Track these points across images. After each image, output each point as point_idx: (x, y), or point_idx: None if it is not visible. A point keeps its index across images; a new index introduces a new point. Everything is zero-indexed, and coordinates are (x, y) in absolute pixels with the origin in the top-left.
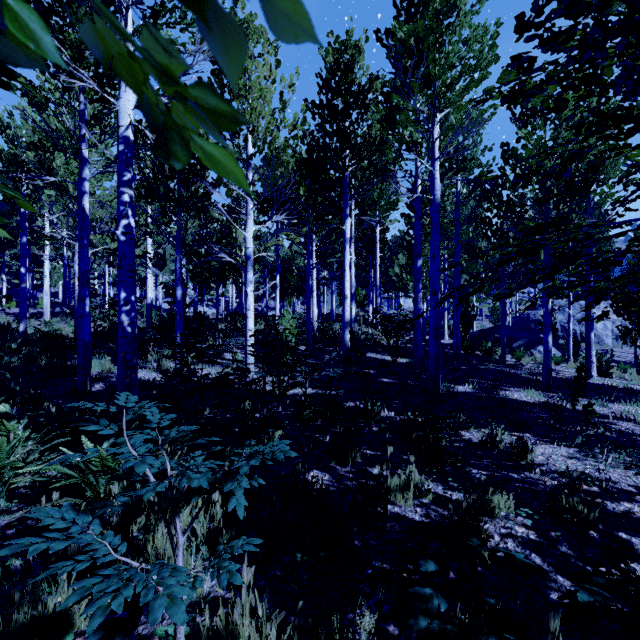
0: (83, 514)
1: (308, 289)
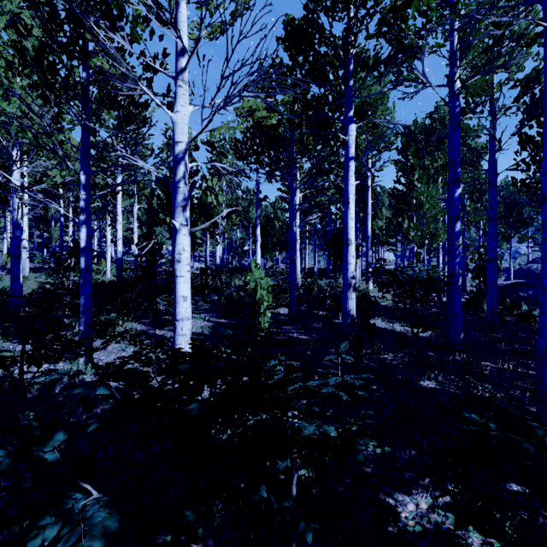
0: None
1: (291, 237)
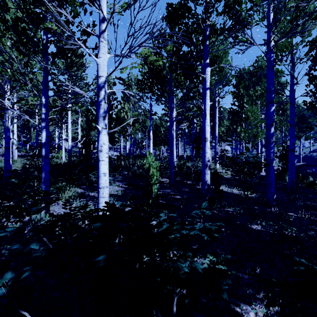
0: None
1: (170, 136)
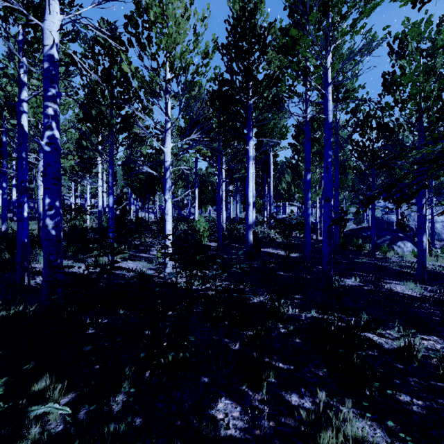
0: None
1: (219, 198)
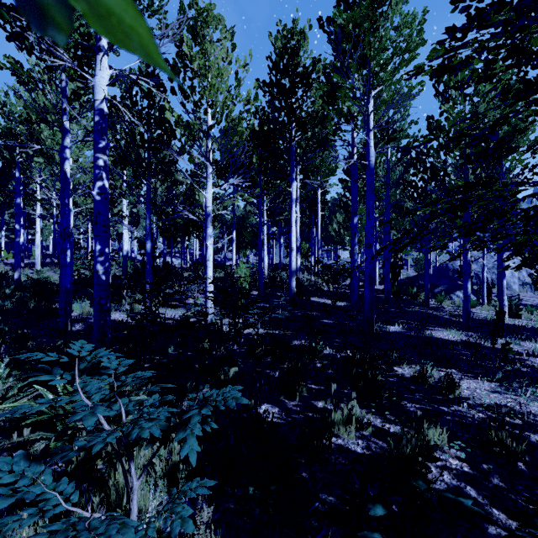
0: (35, 463)
1: (260, 243)
